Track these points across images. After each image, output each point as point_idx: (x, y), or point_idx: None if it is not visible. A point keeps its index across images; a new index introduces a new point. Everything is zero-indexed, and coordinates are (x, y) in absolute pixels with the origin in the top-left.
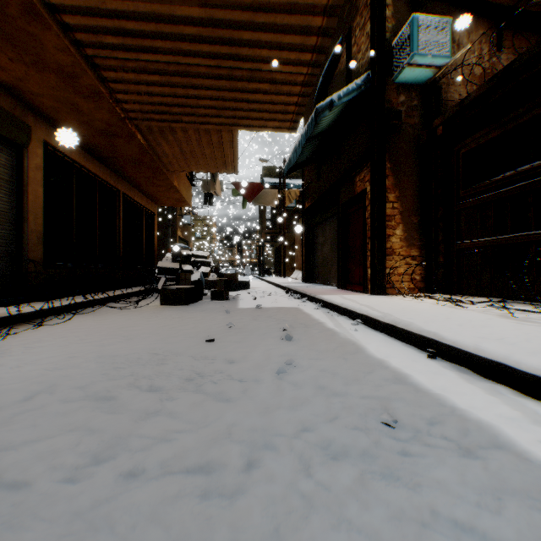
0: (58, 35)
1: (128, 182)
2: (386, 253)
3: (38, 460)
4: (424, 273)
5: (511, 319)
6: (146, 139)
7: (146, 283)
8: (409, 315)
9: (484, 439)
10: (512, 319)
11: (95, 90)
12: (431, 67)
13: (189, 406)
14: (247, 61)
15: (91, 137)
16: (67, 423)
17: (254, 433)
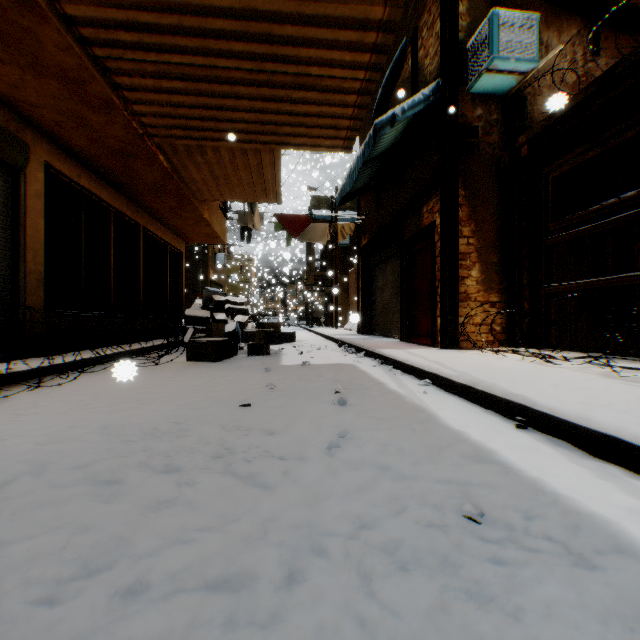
0: (59, 31)
1: (149, 213)
2: (460, 298)
3: (8, 571)
4: (506, 323)
5: (616, 379)
6: (170, 160)
7: (171, 335)
8: (490, 374)
9: (601, 541)
10: (618, 380)
11: (107, 99)
12: (514, 73)
13: (215, 493)
14: (291, 63)
15: (103, 158)
16: (54, 516)
17: (297, 531)
